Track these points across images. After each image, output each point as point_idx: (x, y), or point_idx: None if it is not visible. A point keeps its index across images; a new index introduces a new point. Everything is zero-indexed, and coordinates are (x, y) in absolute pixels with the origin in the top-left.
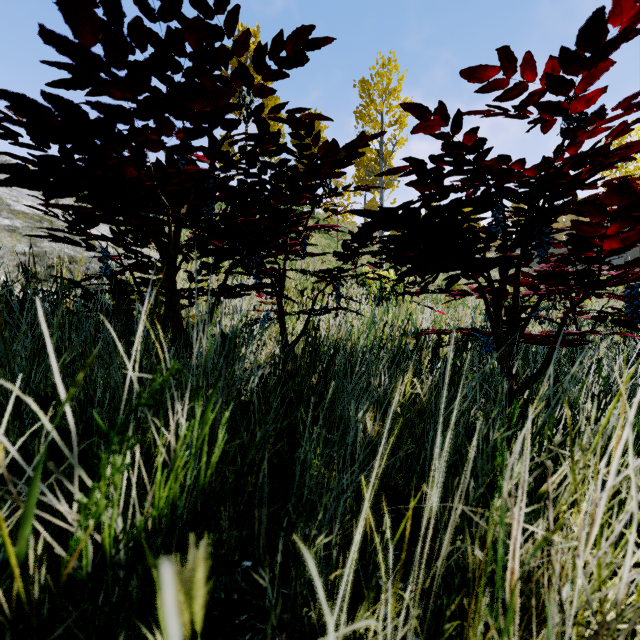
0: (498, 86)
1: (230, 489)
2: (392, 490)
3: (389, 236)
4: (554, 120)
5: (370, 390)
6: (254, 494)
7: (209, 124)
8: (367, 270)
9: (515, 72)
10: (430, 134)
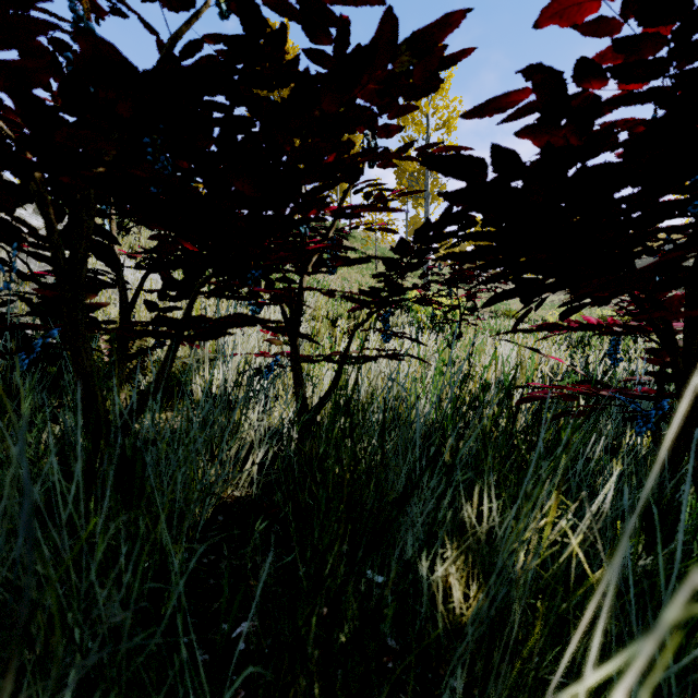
0: None
1: None
2: None
3: (471, 235)
4: None
5: (459, 524)
6: None
7: None
8: (414, 294)
9: None
10: (573, 24)
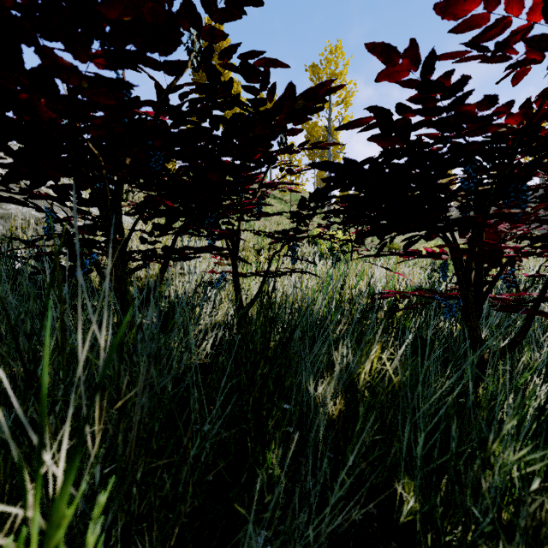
0: (476, 23)
1: (166, 496)
2: (356, 478)
3: (346, 196)
4: (528, 69)
5: (331, 363)
6: (189, 525)
7: (151, 67)
8: (318, 231)
9: (498, 4)
10: (396, 81)
